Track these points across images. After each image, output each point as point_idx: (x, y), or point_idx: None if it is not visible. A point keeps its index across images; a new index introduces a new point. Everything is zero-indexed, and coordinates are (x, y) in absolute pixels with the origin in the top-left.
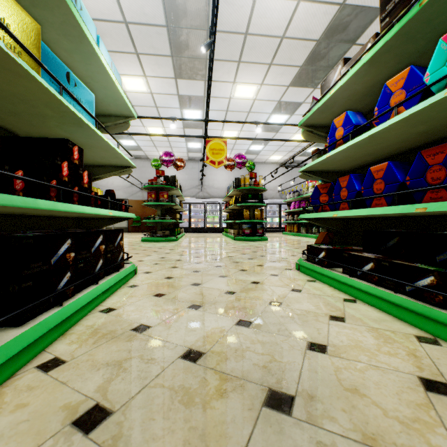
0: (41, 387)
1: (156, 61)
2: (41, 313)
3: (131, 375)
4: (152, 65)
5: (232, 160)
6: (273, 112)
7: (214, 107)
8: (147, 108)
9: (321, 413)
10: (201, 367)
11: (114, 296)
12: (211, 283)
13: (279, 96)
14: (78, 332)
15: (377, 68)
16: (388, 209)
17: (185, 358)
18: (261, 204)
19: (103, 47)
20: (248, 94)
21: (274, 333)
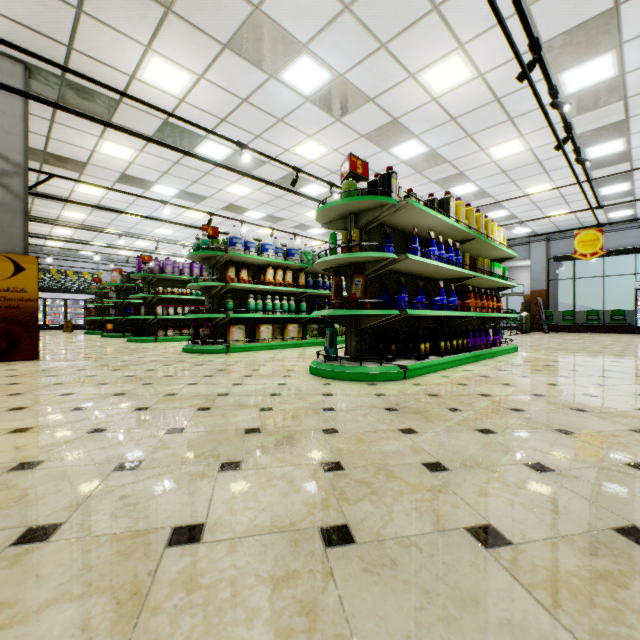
0: None
1: None
2: None
3: None
4: None
5: None
6: None
7: None
8: None
9: None
10: None
11: None
12: None
13: None
14: None
15: None
16: None
17: None
18: None
19: None
20: None
21: None
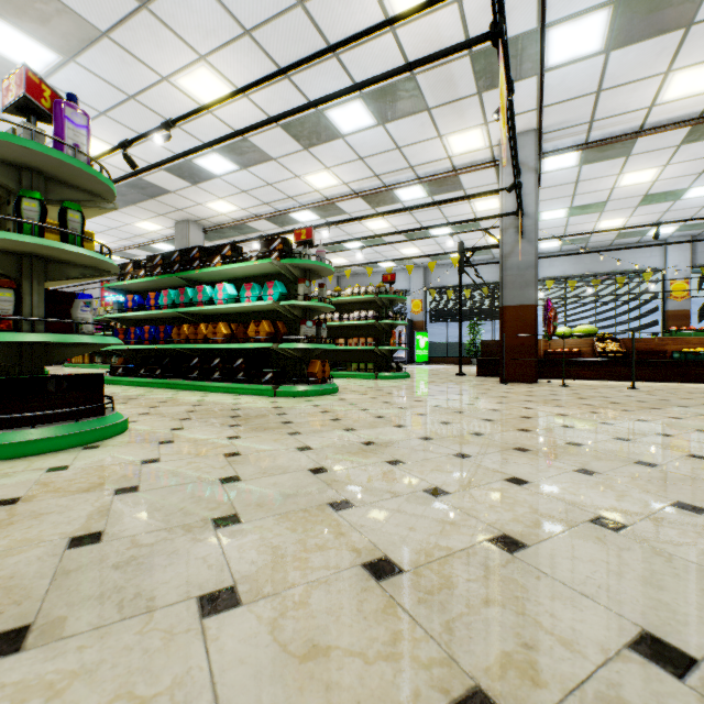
0: None
1: None
2: None
3: None
4: None
5: None
6: None
7: None
8: None
9: (118, 395)
10: None
11: None
12: None
13: None
14: None
15: (147, 283)
16: (148, 346)
17: None
18: None
19: None
20: None
21: None
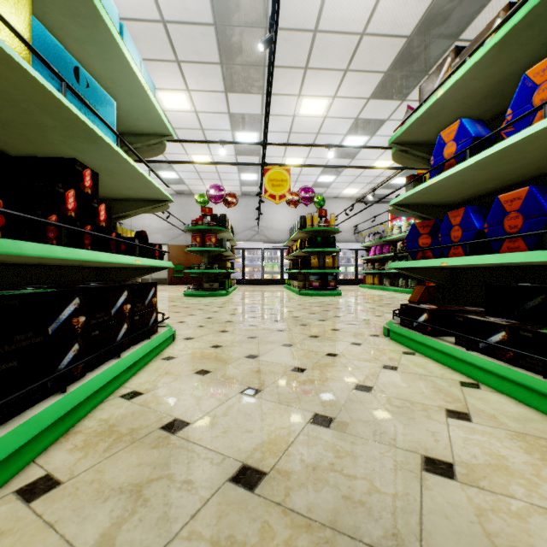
0: (15, 532)
1: (201, 70)
2: (32, 406)
3: (154, 513)
4: (197, 76)
5: (297, 194)
6: (348, 132)
7: (274, 128)
8: (191, 131)
9: None
10: (262, 499)
11: (142, 373)
12: (272, 356)
13: (356, 111)
14: (86, 431)
15: (510, 54)
16: (534, 255)
17: (237, 482)
18: (333, 250)
19: (128, 40)
20: (317, 110)
21: (369, 439)
